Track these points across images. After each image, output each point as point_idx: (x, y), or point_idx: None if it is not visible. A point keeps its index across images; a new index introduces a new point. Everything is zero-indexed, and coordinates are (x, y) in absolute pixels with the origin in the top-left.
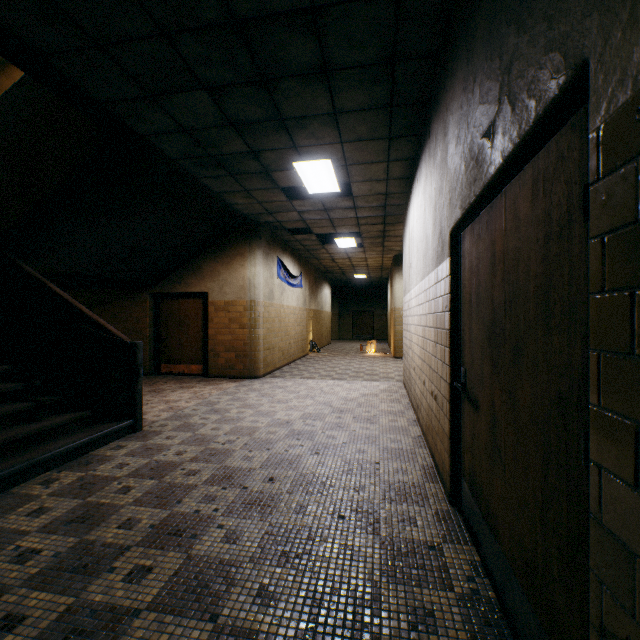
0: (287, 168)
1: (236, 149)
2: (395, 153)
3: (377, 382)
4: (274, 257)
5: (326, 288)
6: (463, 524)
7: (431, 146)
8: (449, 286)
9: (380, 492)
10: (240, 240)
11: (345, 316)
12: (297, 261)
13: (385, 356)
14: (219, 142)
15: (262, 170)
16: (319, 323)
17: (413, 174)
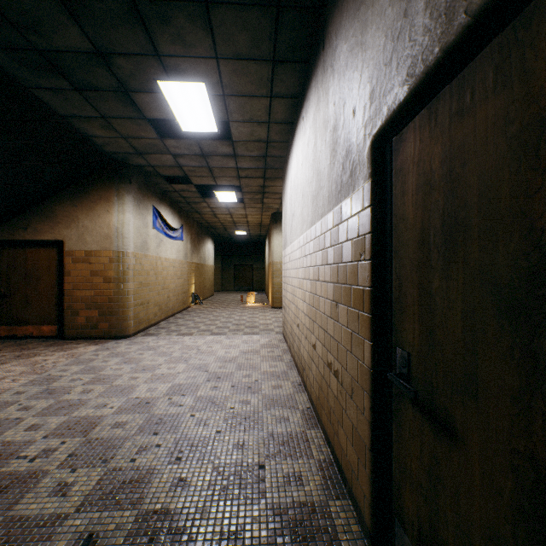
0: (152, 89)
1: (73, 44)
2: (279, 86)
3: (258, 335)
4: (149, 206)
5: (209, 243)
6: None
7: (328, 55)
8: (370, 222)
9: (268, 539)
10: (105, 182)
11: (228, 269)
12: (177, 213)
13: (264, 306)
14: (43, 25)
15: (119, 87)
16: (202, 276)
17: (297, 116)
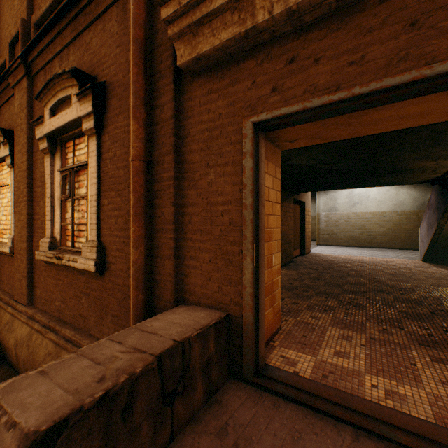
0: None
1: None
2: None
3: (319, 246)
4: None
5: None
6: None
7: None
8: None
9: None
10: None
11: None
12: None
13: None
14: None
15: None
16: None
17: None
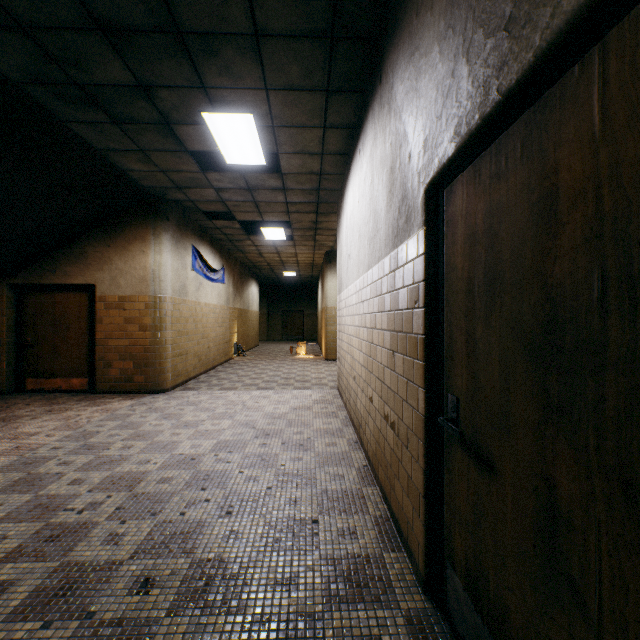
0: (195, 121)
1: (115, 77)
2: (333, 116)
3: (309, 390)
4: (188, 245)
5: (253, 285)
6: (453, 639)
7: (384, 91)
8: (424, 270)
9: (322, 585)
10: (140, 220)
11: (274, 316)
12: (218, 253)
13: (316, 358)
14: (85, 60)
15: (160, 120)
16: (245, 323)
17: (353, 148)
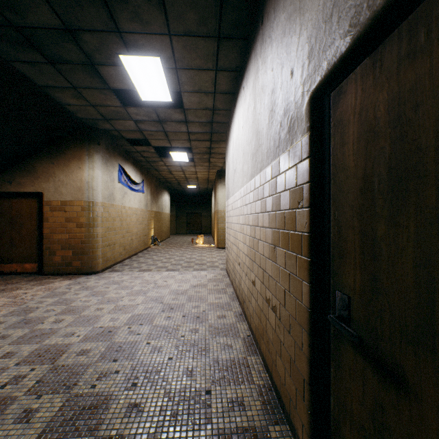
0: (114, 62)
1: (45, 21)
2: (223, 60)
3: (205, 271)
4: (115, 163)
5: (166, 195)
6: None
7: (266, 28)
8: (309, 172)
9: None
10: (77, 144)
11: (181, 216)
12: (139, 170)
13: (211, 247)
14: (17, 3)
15: (86, 61)
16: (160, 222)
17: (238, 87)
